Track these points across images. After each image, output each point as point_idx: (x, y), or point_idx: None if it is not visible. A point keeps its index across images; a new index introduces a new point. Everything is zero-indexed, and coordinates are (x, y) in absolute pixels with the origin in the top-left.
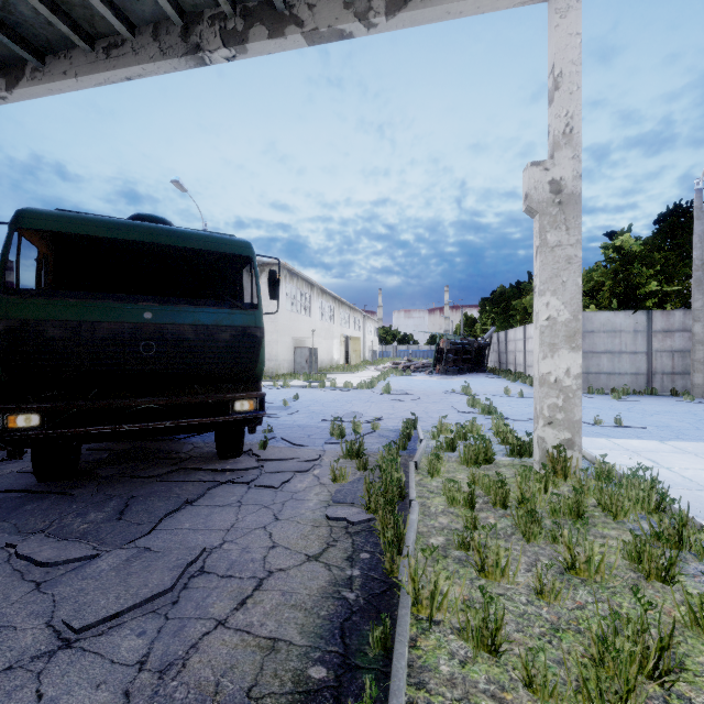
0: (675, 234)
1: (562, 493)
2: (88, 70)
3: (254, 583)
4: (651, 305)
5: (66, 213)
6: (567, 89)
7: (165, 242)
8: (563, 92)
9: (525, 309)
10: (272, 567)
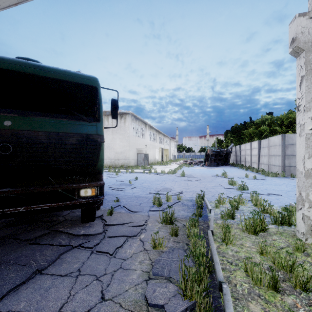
0: None
1: None
2: None
3: None
4: None
5: None
6: None
7: (30, 72)
8: None
9: (250, 134)
10: None
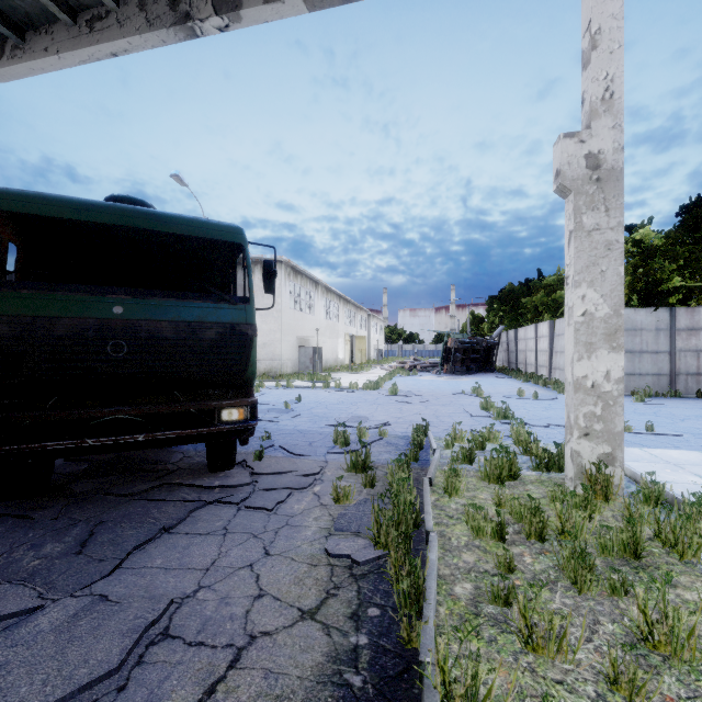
0: (700, 227)
1: (606, 520)
2: (70, 46)
3: (230, 656)
4: (675, 301)
5: (24, 192)
6: (606, 48)
7: (141, 226)
8: (602, 52)
9: (536, 307)
10: (255, 628)
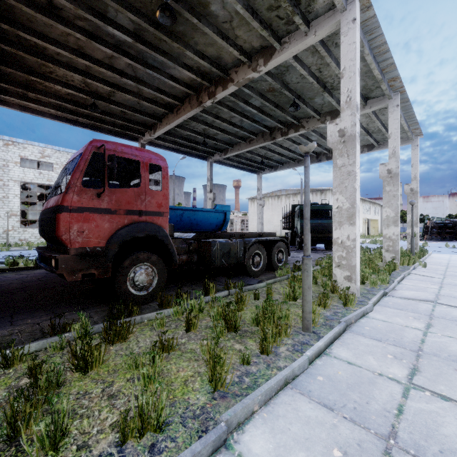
0: None
1: None
2: (293, 166)
3: None
4: None
5: None
6: (414, 167)
7: (320, 209)
8: (413, 168)
9: None
10: None
